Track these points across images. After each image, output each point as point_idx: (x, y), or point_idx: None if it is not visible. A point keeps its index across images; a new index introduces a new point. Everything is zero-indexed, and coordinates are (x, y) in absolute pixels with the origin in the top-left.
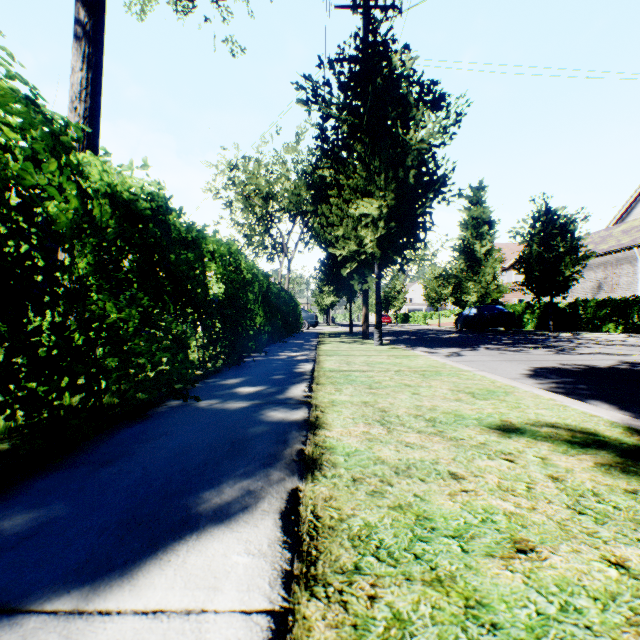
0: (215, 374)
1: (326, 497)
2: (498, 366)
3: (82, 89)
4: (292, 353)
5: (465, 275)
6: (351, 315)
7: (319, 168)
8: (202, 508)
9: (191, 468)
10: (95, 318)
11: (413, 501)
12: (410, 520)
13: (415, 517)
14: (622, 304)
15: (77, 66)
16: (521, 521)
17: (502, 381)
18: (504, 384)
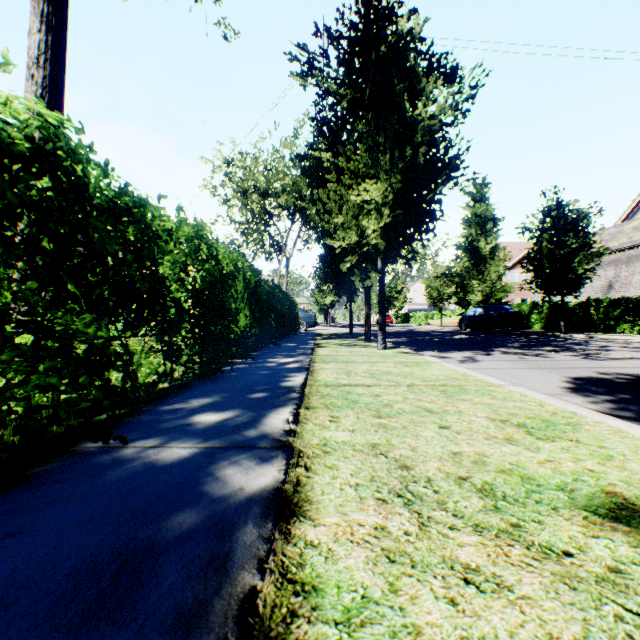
0: (178, 390)
1: None
2: (526, 376)
3: (40, 54)
4: (283, 359)
5: (469, 274)
6: (351, 315)
7: (315, 150)
8: None
9: None
10: None
11: None
12: None
13: None
14: (637, 303)
15: (34, 27)
16: None
17: (553, 403)
18: (559, 408)
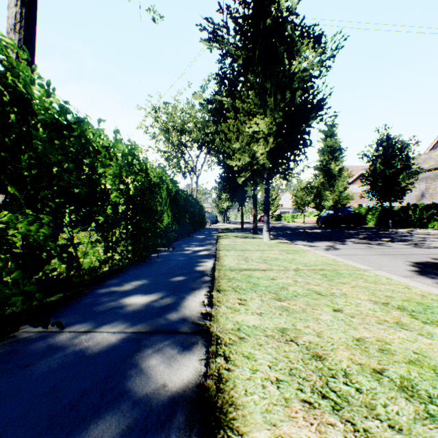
0: (115, 274)
1: None
2: (379, 261)
3: (16, 22)
4: (196, 248)
5: (323, 187)
6: (242, 215)
7: (219, 95)
8: None
9: None
10: None
11: None
12: None
13: None
14: None
15: (12, 2)
16: None
17: (416, 286)
18: (424, 291)
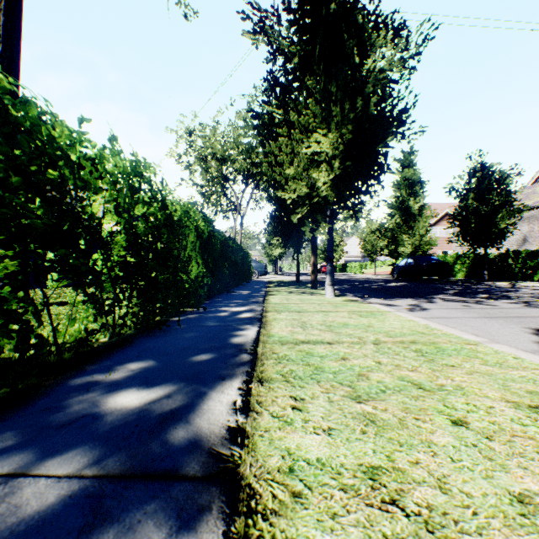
0: (111, 350)
1: None
2: (486, 326)
3: None
4: (236, 308)
5: (400, 229)
6: (298, 265)
7: (267, 105)
8: None
9: None
10: None
11: None
12: None
13: None
14: None
15: None
16: None
17: None
18: None
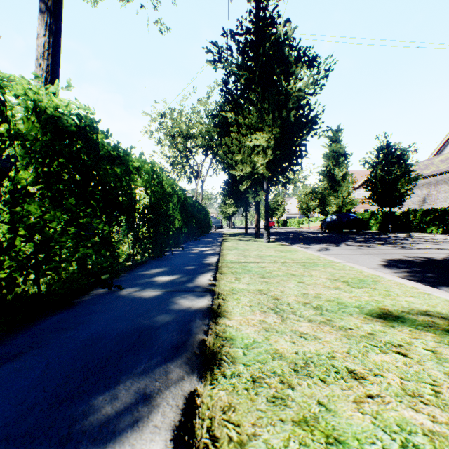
0: (141, 265)
1: (224, 406)
2: (359, 258)
3: (45, 50)
4: (203, 248)
5: (328, 192)
6: (246, 220)
7: (223, 111)
8: (88, 422)
9: (93, 364)
10: (18, 218)
11: (318, 412)
12: (320, 444)
13: (325, 439)
14: (441, 212)
15: (41, 33)
16: (448, 446)
17: (368, 271)
18: (370, 274)
